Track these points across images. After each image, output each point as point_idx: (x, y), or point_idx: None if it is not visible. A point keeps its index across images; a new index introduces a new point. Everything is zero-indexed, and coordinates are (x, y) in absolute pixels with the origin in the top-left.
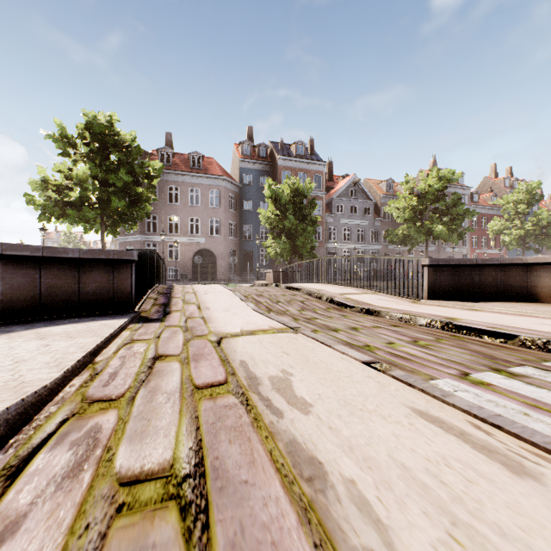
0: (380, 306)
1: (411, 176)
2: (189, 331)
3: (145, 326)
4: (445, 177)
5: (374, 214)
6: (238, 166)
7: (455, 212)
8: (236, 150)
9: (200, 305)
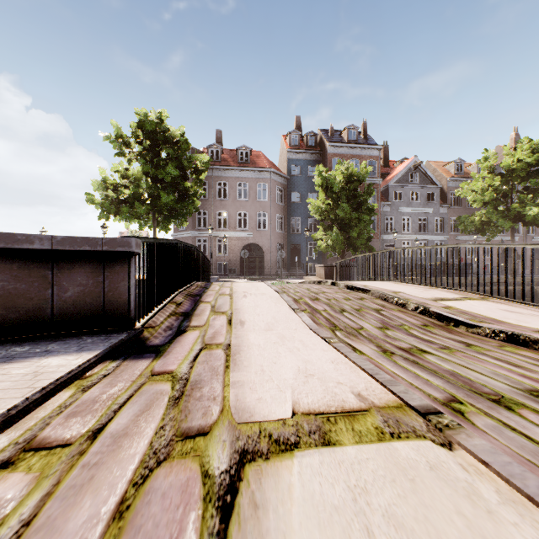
0: (527, 327)
1: (492, 152)
2: (182, 400)
3: (115, 372)
4: None
5: (439, 201)
6: (286, 157)
7: None
8: (283, 141)
9: (232, 316)
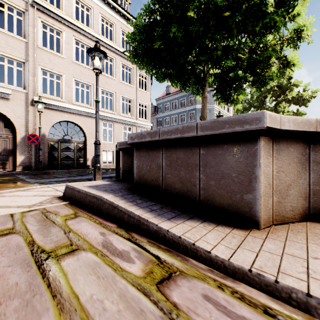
0: None
1: None
2: None
3: None
4: None
5: None
6: None
7: None
8: None
9: None
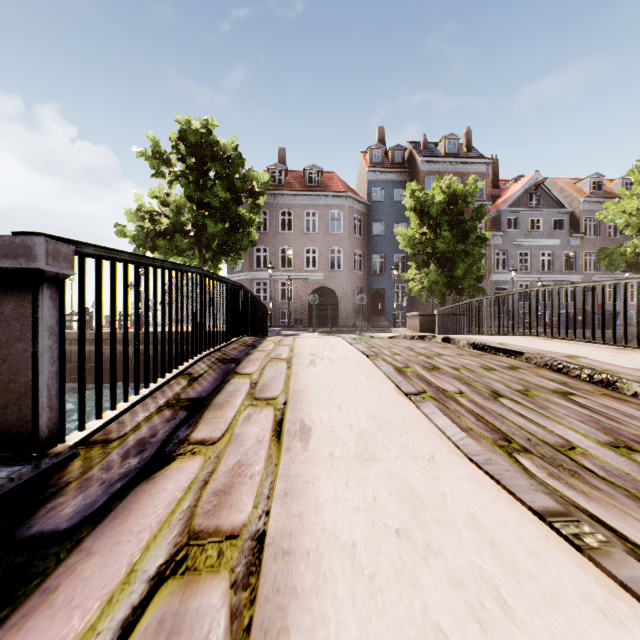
0: None
1: None
2: None
3: None
4: None
5: (569, 229)
6: (366, 179)
7: None
8: (363, 159)
9: (285, 410)
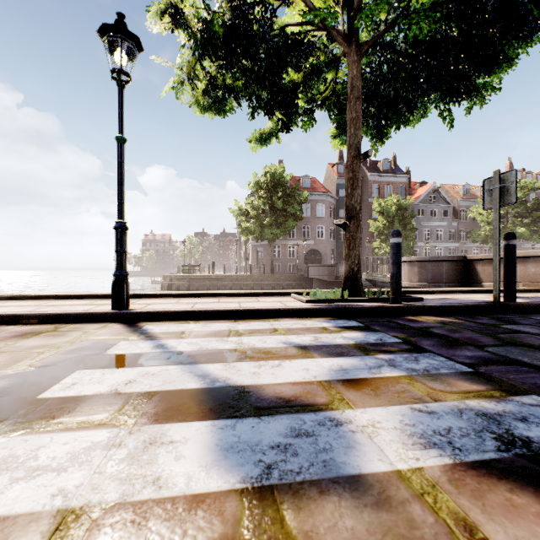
0: None
1: None
2: None
3: None
4: (526, 187)
5: (452, 216)
6: (335, 183)
7: (536, 215)
8: (331, 169)
9: None
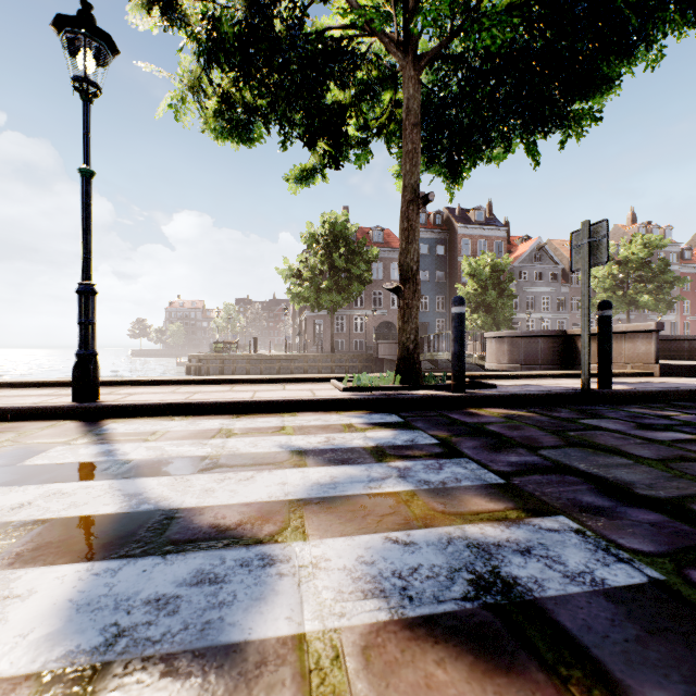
0: None
1: (611, 243)
2: None
3: None
4: (651, 244)
5: (561, 280)
6: None
7: (663, 279)
8: None
9: None
